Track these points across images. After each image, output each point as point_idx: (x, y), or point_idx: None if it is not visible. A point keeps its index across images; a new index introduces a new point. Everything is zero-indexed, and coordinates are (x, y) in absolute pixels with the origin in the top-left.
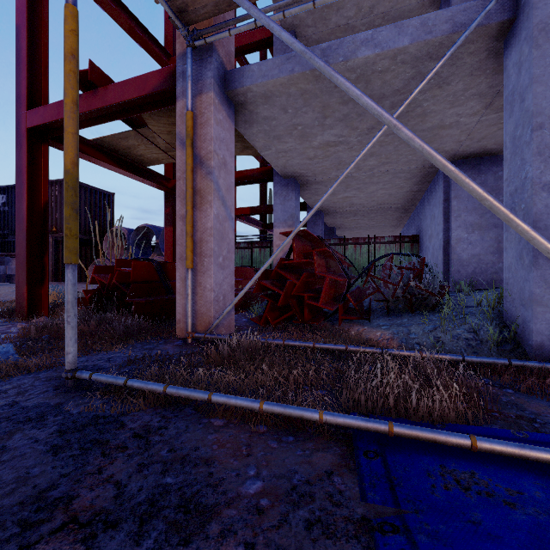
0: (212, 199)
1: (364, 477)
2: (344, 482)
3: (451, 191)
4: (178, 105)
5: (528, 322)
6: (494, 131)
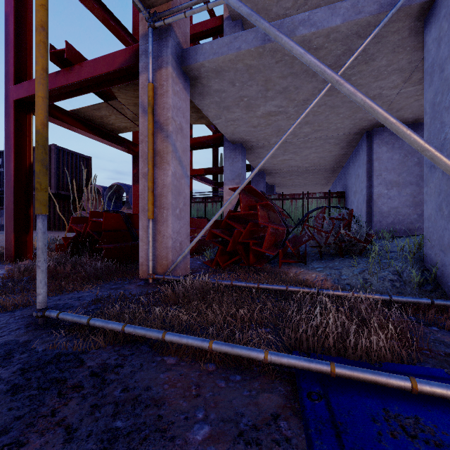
0: (170, 159)
1: (310, 422)
2: (290, 427)
3: (373, 154)
4: (141, 78)
5: (447, 266)
6: (411, 103)
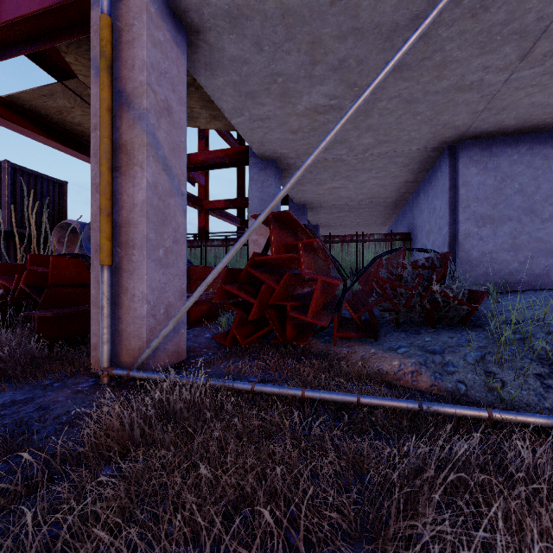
0: (144, 159)
1: None
2: None
3: (459, 177)
4: (93, 14)
5: None
6: (520, 99)
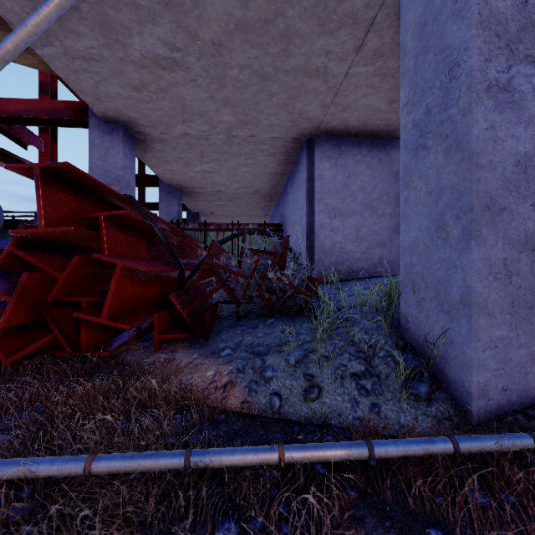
0: None
1: None
2: None
3: (315, 169)
4: None
5: (459, 345)
6: (359, 99)
